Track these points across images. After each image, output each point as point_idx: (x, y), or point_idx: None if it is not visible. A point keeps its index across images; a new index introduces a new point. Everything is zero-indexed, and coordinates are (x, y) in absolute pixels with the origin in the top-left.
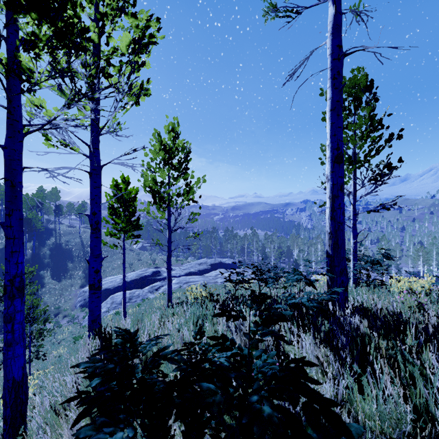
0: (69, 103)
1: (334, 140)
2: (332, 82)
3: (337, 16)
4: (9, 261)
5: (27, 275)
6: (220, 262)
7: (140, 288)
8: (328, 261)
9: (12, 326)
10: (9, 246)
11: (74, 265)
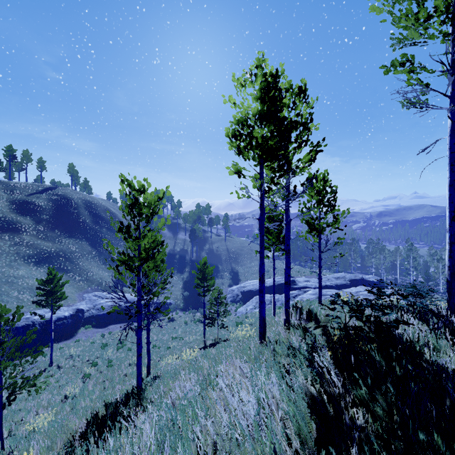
0: (285, 198)
1: (451, 205)
2: (450, 167)
3: (454, 125)
4: (261, 267)
5: (209, 272)
6: (361, 278)
7: (278, 294)
8: (447, 285)
9: (262, 294)
10: (261, 261)
11: (223, 268)
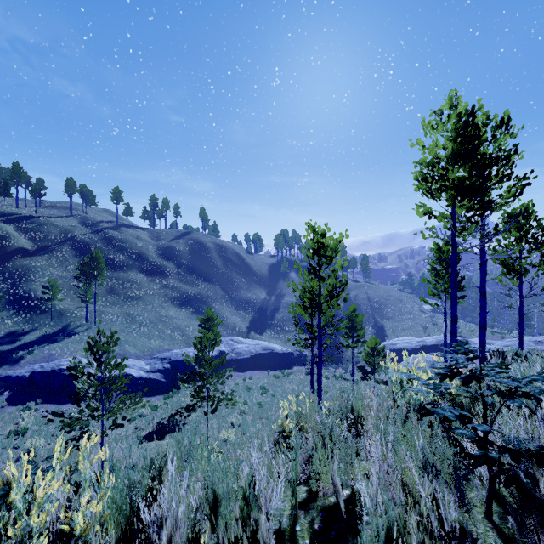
0: (482, 237)
1: None
2: None
3: None
4: (453, 308)
5: (359, 321)
6: None
7: None
8: None
9: (455, 336)
10: (453, 302)
11: (363, 320)
